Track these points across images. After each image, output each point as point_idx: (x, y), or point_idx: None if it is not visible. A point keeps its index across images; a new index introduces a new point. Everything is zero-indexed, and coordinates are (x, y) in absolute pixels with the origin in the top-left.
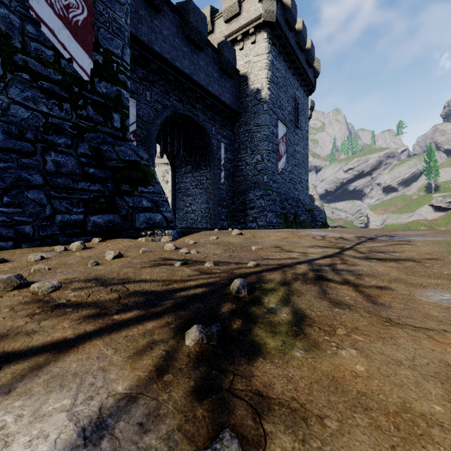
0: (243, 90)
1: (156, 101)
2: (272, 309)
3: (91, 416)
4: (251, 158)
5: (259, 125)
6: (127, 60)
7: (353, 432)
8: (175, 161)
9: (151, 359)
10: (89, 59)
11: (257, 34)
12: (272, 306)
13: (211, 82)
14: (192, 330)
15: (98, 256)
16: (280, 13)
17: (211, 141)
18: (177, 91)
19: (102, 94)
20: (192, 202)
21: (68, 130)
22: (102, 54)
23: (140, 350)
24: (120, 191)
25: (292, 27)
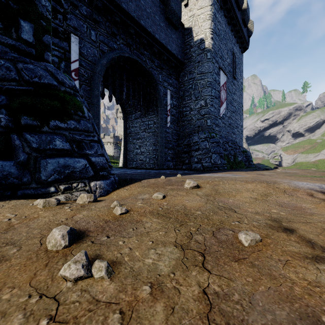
0: (187, 42)
1: (101, 41)
2: None
3: None
4: (195, 104)
5: (203, 72)
6: None
7: None
8: (124, 106)
9: None
10: None
11: None
12: None
13: (158, 30)
14: None
15: None
16: None
17: (158, 87)
18: (125, 36)
19: None
20: (141, 145)
21: None
22: None
23: None
24: (20, 125)
25: None
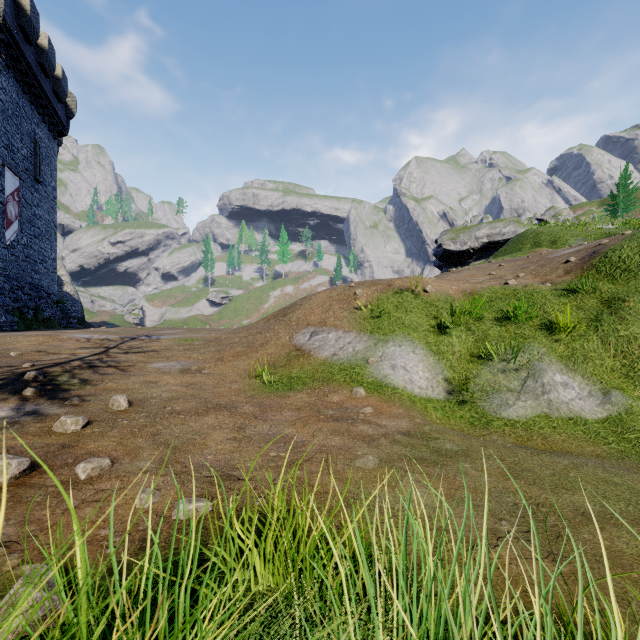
0: None
1: None
2: (67, 381)
3: (11, 409)
4: None
5: None
6: None
7: (111, 393)
8: None
9: (14, 400)
10: None
11: None
12: (66, 380)
13: None
14: (28, 389)
15: None
16: (10, 11)
17: None
18: None
19: None
20: None
21: None
22: None
23: (1, 400)
24: None
25: (32, 40)
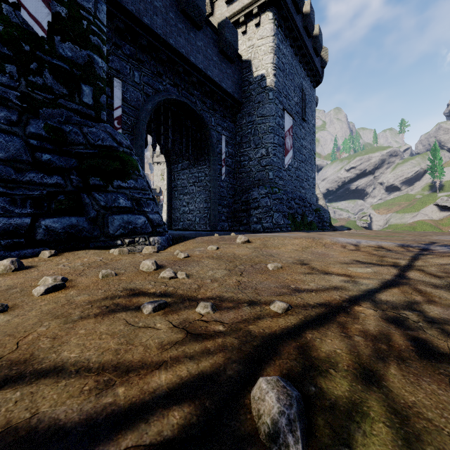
0: (246, 77)
1: (146, 83)
2: None
3: None
4: (254, 153)
5: (264, 115)
6: (102, 20)
7: None
8: (170, 155)
9: None
10: (46, 8)
11: (261, 15)
12: None
13: (211, 65)
14: None
15: (24, 287)
16: None
17: (210, 133)
18: (172, 74)
19: (66, 58)
20: (189, 201)
21: (14, 101)
22: (66, 6)
23: None
24: (89, 185)
25: (300, 8)
